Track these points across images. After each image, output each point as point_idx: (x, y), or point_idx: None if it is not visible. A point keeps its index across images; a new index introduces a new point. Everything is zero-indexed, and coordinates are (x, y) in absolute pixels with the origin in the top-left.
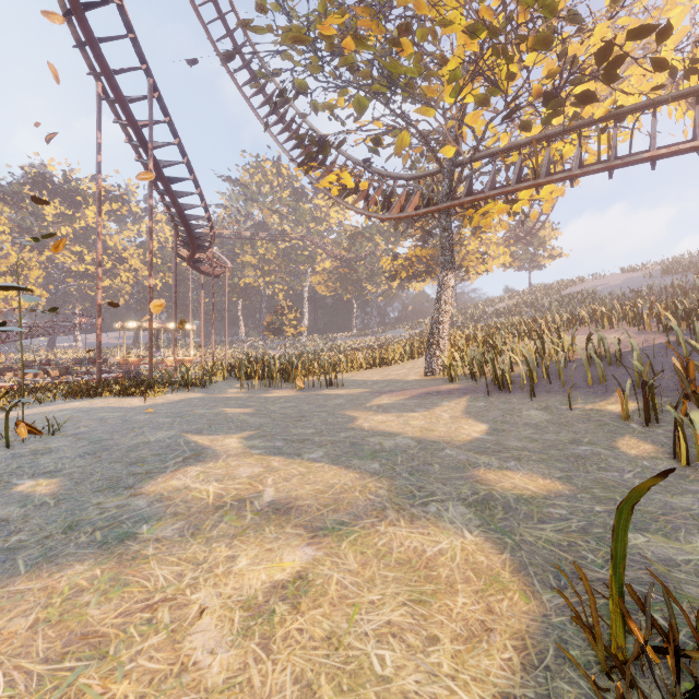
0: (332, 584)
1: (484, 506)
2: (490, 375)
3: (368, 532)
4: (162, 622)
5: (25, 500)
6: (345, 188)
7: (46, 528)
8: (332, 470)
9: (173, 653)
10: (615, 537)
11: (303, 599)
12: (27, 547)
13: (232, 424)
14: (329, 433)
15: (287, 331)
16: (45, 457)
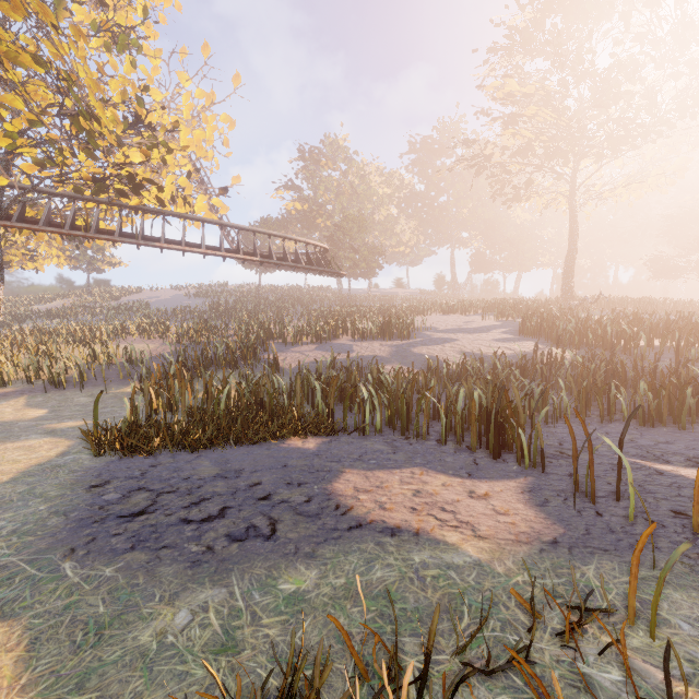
0: None
1: (52, 433)
2: (47, 378)
3: None
4: None
5: None
6: None
7: None
8: None
9: None
10: (95, 412)
11: None
12: None
13: None
14: None
15: None
16: None
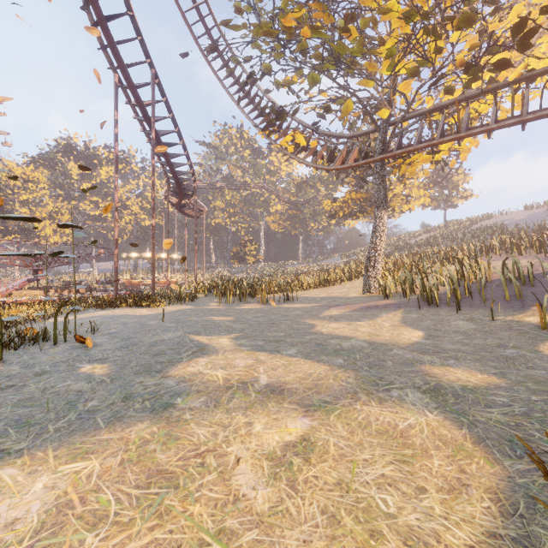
0: (331, 446)
1: (436, 393)
2: (420, 292)
3: (348, 409)
4: (211, 465)
5: (89, 378)
6: (298, 146)
7: (109, 397)
8: (307, 363)
9: (225, 487)
10: None
11: (311, 455)
12: (101, 410)
13: (220, 328)
14: (296, 335)
15: (249, 259)
16: (93, 349)
